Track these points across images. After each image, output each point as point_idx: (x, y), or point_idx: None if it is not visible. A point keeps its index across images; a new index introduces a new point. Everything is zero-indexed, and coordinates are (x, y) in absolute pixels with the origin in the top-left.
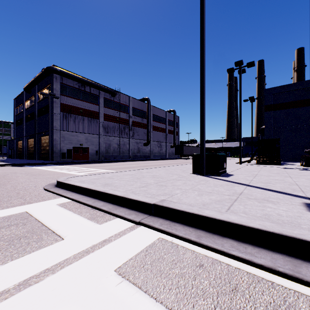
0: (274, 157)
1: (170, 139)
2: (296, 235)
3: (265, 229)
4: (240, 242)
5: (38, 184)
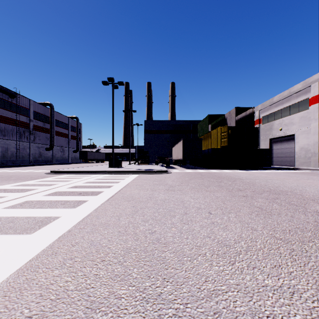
0: (146, 161)
1: (73, 144)
2: (130, 170)
3: (127, 170)
4: (124, 173)
5: (37, 174)
